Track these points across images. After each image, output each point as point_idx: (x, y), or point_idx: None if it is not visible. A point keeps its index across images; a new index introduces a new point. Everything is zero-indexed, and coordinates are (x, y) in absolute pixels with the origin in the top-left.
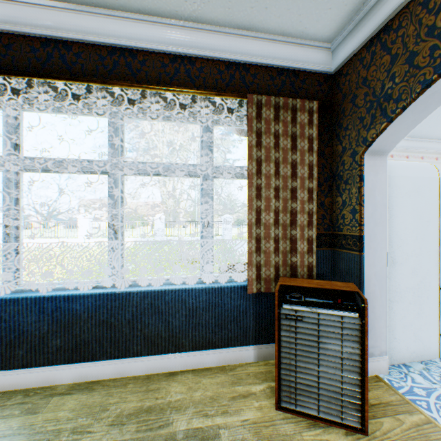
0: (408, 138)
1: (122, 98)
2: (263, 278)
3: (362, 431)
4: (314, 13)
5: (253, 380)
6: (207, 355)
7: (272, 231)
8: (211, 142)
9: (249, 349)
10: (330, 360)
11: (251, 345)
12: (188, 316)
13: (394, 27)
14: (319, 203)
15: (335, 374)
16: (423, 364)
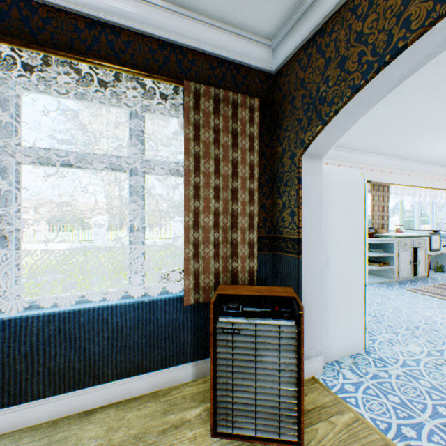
0: (340, 148)
1: (16, 61)
2: (202, 287)
3: (299, 444)
4: (254, 2)
5: (190, 403)
6: (136, 381)
7: (212, 234)
8: (143, 131)
9: (187, 367)
10: (268, 373)
11: (189, 362)
12: (111, 339)
13: (328, 31)
14: (261, 205)
15: (273, 388)
16: (352, 359)
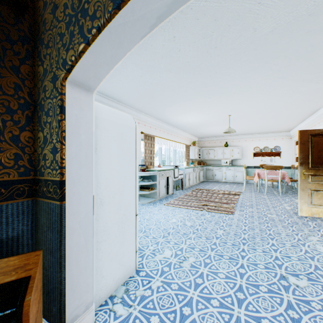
0: (124, 104)
1: None
2: None
3: None
4: None
5: None
6: None
7: None
8: None
9: None
10: None
11: None
12: None
13: None
14: (10, 137)
15: None
16: (125, 286)
